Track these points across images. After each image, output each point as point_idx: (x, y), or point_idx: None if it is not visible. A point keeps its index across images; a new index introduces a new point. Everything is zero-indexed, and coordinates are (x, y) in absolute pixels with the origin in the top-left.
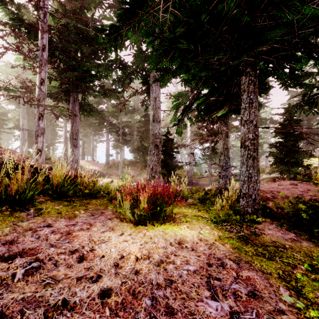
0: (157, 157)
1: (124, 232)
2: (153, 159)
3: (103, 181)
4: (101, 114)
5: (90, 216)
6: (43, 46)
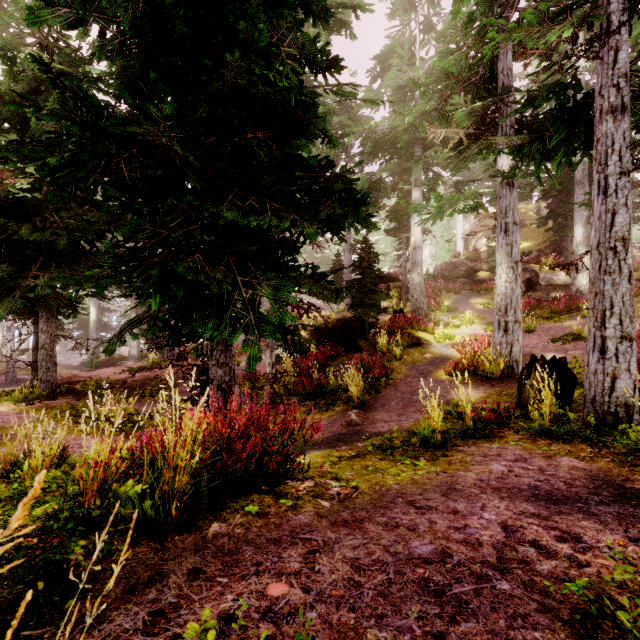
0: None
1: None
2: None
3: None
4: None
5: None
6: None
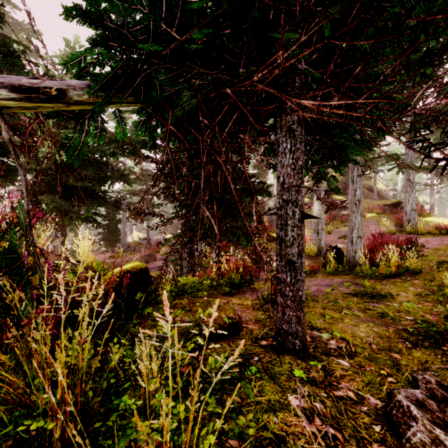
0: None
1: None
2: None
3: None
4: None
5: None
6: None
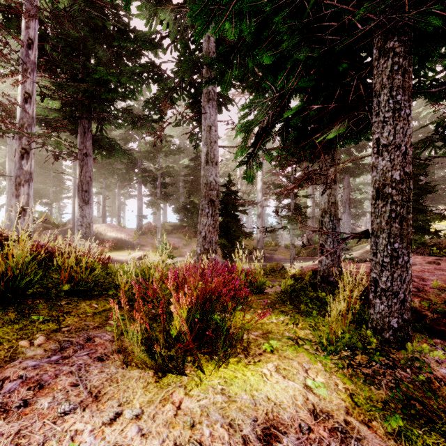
0: (212, 219)
1: (124, 407)
2: (206, 222)
3: (132, 255)
4: (129, 154)
5: (53, 354)
6: (28, 40)
